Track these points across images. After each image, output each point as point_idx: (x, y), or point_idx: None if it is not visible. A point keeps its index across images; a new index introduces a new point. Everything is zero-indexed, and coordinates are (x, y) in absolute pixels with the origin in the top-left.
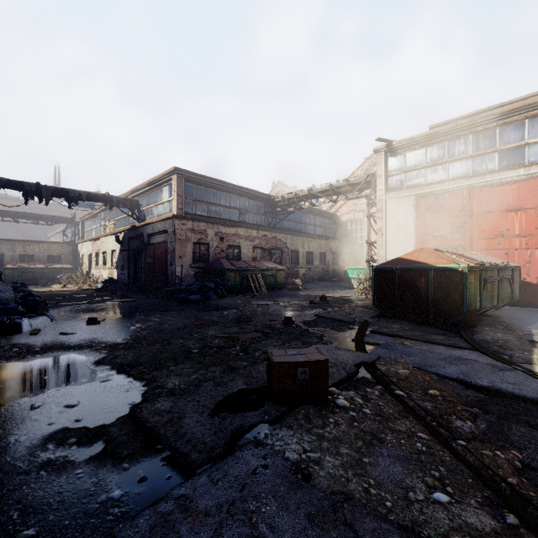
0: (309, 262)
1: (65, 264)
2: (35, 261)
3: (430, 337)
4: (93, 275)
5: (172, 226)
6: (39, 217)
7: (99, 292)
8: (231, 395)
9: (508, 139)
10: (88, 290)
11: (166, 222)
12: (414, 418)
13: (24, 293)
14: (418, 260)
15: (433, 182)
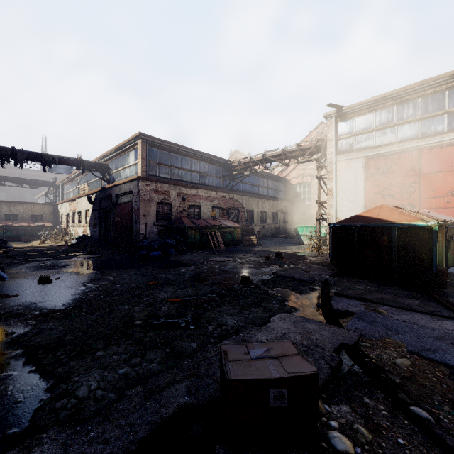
0: (263, 221)
1: (46, 222)
2: (20, 220)
3: (403, 301)
4: (70, 232)
5: (137, 187)
6: (24, 181)
7: (71, 248)
8: (162, 424)
9: None
10: (63, 246)
11: (132, 183)
12: None
13: (2, 249)
14: (379, 217)
15: (382, 145)
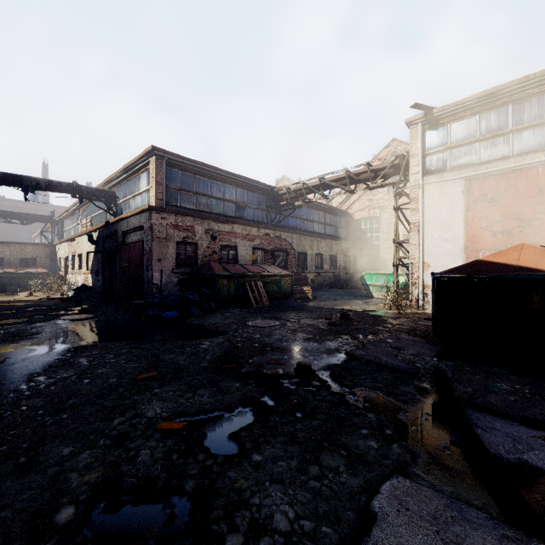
0: (318, 266)
1: (40, 268)
2: (5, 265)
3: None
4: (69, 281)
5: (148, 220)
6: (13, 215)
7: (63, 303)
8: None
9: None
10: (54, 300)
11: (142, 215)
12: None
13: None
14: (521, 264)
15: (491, 160)
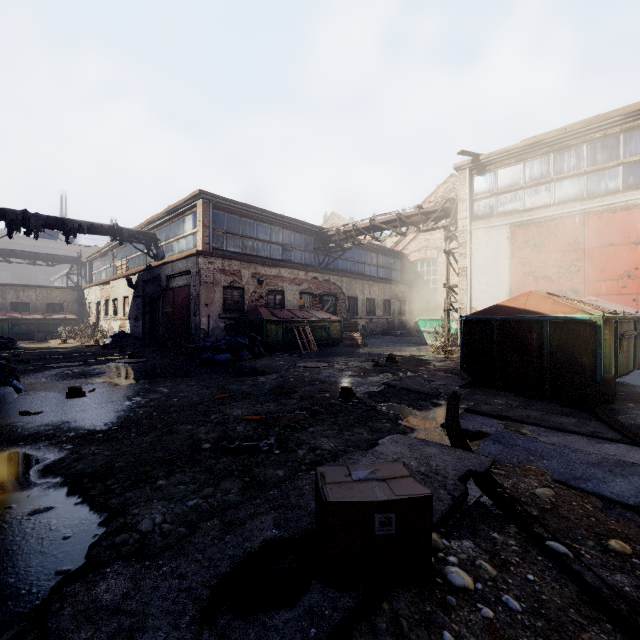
0: (370, 312)
1: (69, 314)
2: (31, 311)
3: (555, 420)
4: (102, 327)
5: (196, 265)
6: (37, 256)
7: (105, 350)
8: (247, 558)
9: (637, 148)
10: (93, 347)
11: (189, 260)
12: (614, 624)
13: (10, 351)
14: (526, 307)
15: (534, 207)
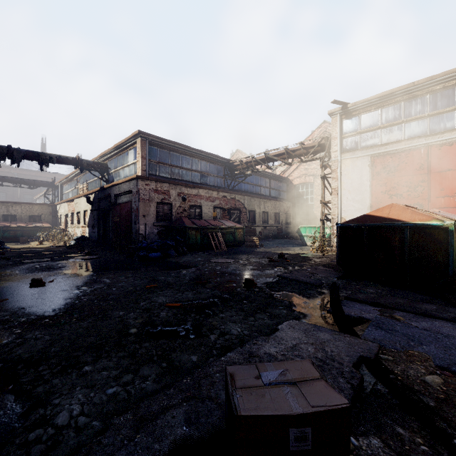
0: (265, 221)
1: (45, 223)
2: (18, 221)
3: (420, 307)
4: (69, 233)
5: (136, 186)
6: (22, 181)
7: (69, 249)
8: None
9: None
10: (61, 247)
11: (131, 182)
12: None
13: None
14: (389, 216)
15: (389, 142)
